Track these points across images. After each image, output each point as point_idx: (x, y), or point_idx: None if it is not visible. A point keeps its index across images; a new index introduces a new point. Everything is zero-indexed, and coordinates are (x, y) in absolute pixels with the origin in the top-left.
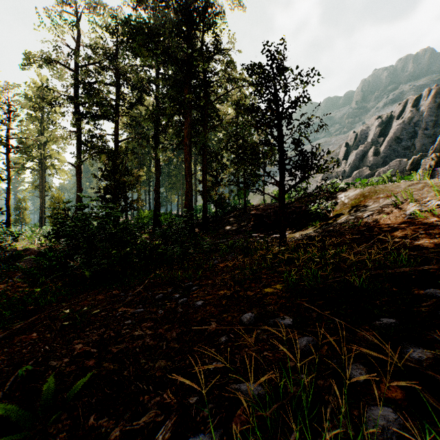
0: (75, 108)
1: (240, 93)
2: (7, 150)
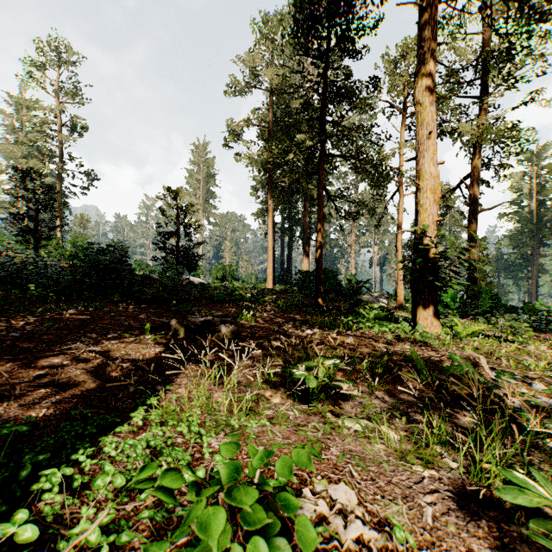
0: None
1: None
2: None
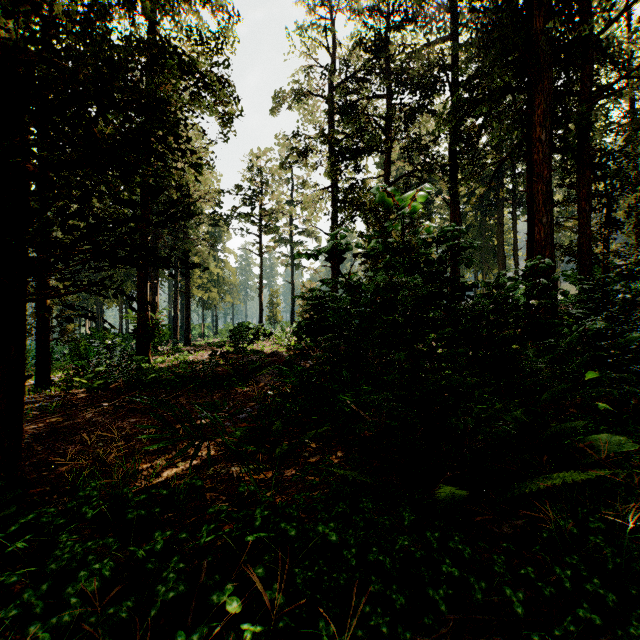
0: (330, 151)
1: None
2: (260, 231)
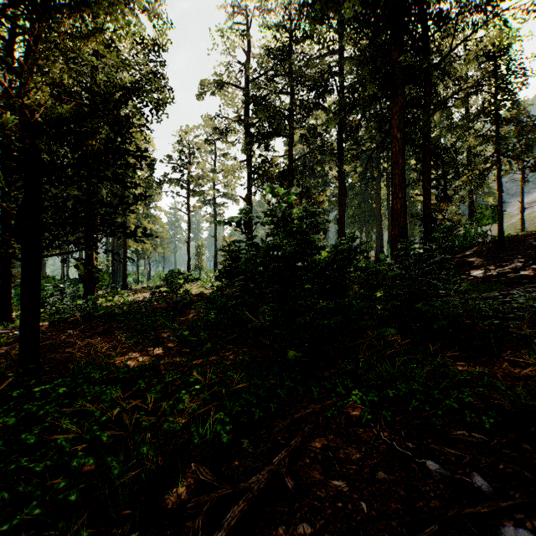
0: (246, 132)
1: (503, 25)
2: (188, 194)
